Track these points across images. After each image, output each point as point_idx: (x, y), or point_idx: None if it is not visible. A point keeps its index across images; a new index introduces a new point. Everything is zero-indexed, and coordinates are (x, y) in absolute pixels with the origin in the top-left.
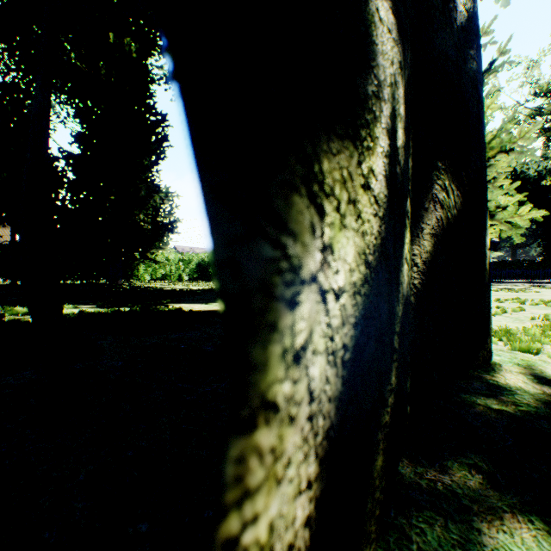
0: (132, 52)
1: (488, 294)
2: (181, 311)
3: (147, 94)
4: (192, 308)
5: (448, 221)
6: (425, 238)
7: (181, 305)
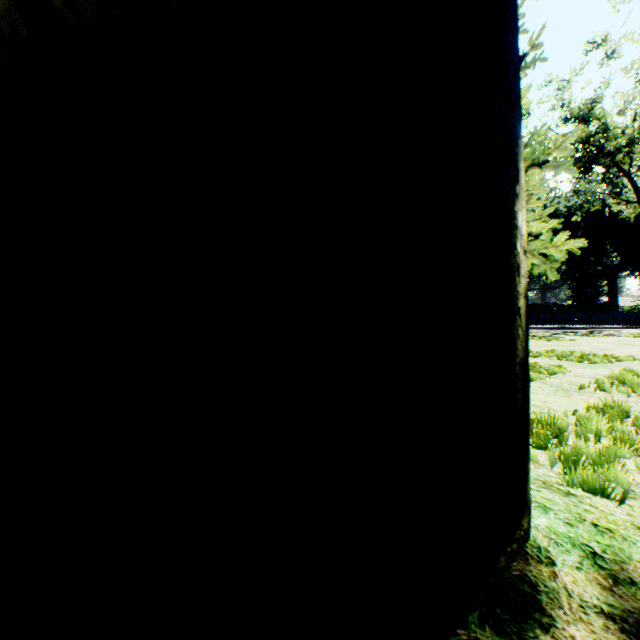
0: None
1: (525, 390)
2: None
3: None
4: None
5: None
6: None
7: None
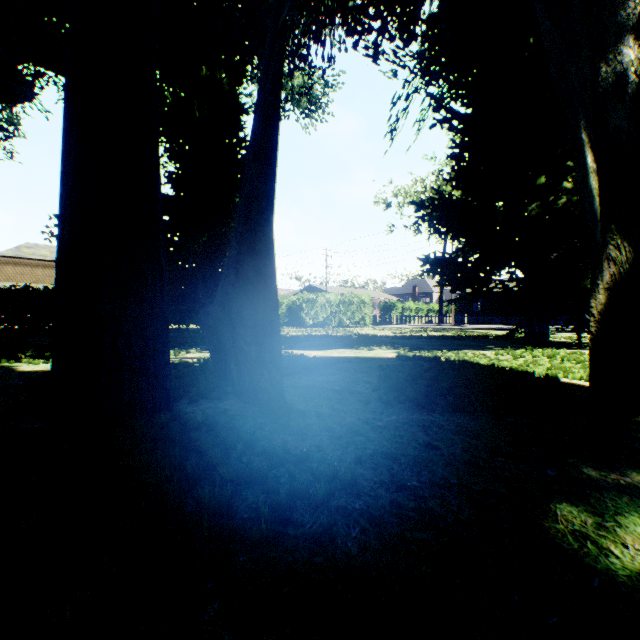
0: (224, 84)
1: None
2: (305, 357)
3: (238, 126)
4: (310, 355)
5: (620, 275)
6: (600, 292)
7: (295, 351)
